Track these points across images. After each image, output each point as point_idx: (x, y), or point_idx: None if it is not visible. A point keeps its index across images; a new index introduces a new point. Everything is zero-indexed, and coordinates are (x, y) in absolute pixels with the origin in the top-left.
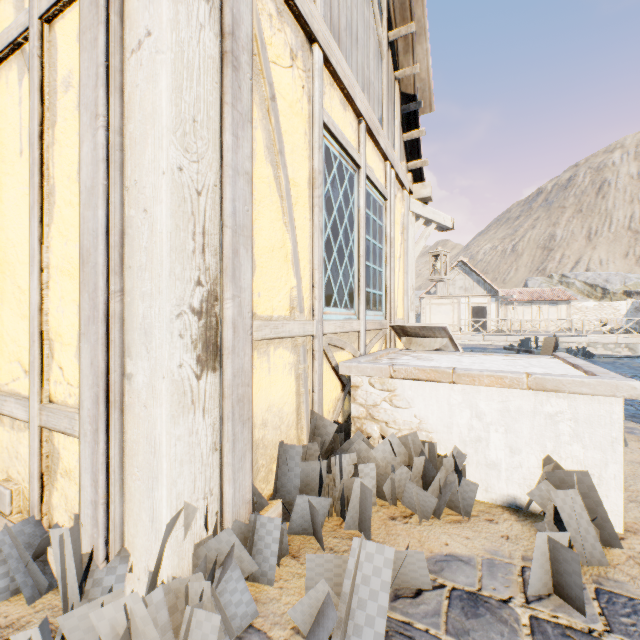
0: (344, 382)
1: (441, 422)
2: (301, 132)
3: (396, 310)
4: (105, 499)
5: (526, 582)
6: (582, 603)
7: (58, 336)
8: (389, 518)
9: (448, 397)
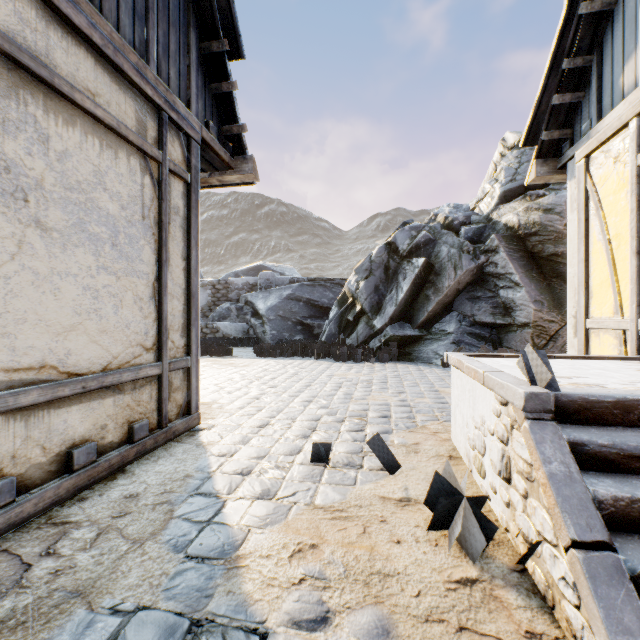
0: None
1: None
2: (623, 197)
3: None
4: None
5: None
6: None
7: None
8: None
9: None
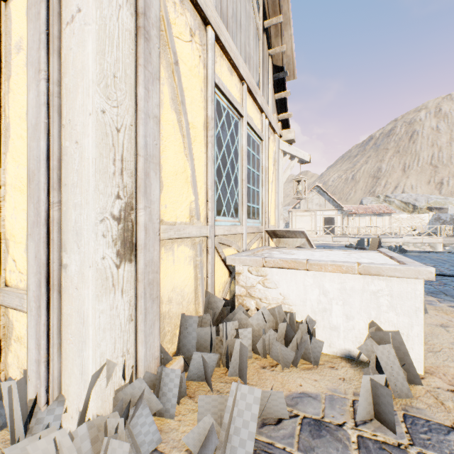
0: (231, 270)
1: (298, 298)
2: (198, 89)
3: (269, 219)
4: (46, 358)
5: (355, 411)
6: (394, 425)
7: (12, 236)
8: (261, 367)
9: (303, 280)
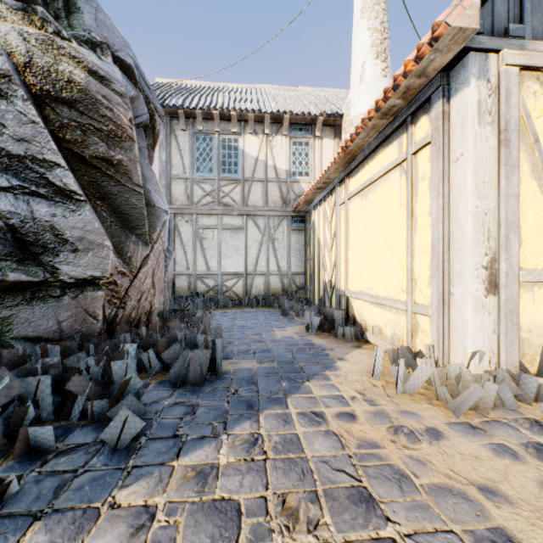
0: None
1: None
2: None
3: None
4: (442, 340)
5: None
6: None
7: (418, 277)
8: None
9: None
